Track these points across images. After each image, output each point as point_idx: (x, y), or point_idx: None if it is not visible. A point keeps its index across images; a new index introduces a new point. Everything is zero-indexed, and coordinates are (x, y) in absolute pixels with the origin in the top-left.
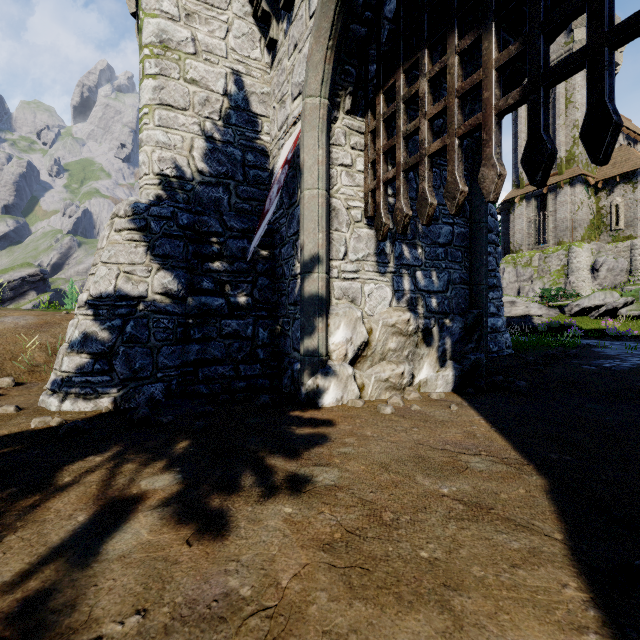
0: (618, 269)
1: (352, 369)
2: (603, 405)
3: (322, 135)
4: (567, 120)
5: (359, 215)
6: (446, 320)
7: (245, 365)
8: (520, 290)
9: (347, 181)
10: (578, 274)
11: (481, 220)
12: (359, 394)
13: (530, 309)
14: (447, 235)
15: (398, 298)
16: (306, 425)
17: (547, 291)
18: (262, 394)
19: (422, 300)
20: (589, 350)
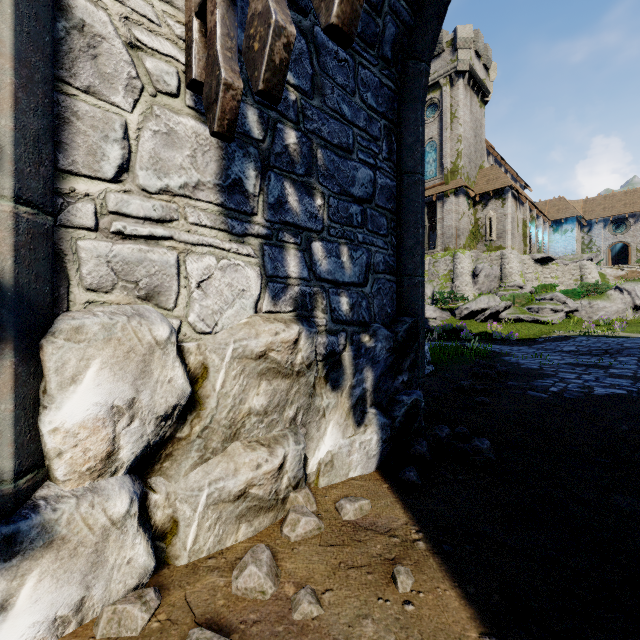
0: (493, 276)
1: (129, 496)
2: (639, 496)
3: None
4: (452, 134)
5: (171, 78)
6: (364, 336)
7: None
8: None
9: None
10: (462, 279)
11: (416, 169)
12: (152, 565)
13: (426, 312)
14: (366, 184)
15: (275, 293)
16: None
17: (441, 294)
18: None
19: (324, 299)
20: (504, 361)
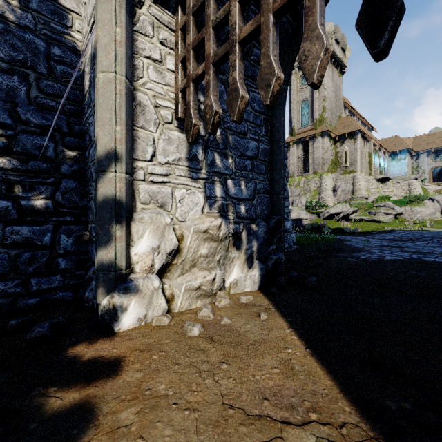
0: (347, 190)
1: (159, 281)
2: (379, 298)
3: (121, 11)
4: (320, 95)
5: (169, 116)
6: (253, 225)
7: (39, 278)
8: (293, 202)
9: (155, 77)
10: (326, 193)
11: (280, 139)
12: (167, 308)
13: (300, 214)
14: (254, 149)
15: (210, 204)
16: (75, 380)
17: (310, 203)
18: (53, 313)
19: (232, 207)
20: (343, 244)
